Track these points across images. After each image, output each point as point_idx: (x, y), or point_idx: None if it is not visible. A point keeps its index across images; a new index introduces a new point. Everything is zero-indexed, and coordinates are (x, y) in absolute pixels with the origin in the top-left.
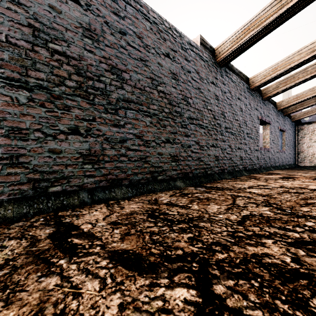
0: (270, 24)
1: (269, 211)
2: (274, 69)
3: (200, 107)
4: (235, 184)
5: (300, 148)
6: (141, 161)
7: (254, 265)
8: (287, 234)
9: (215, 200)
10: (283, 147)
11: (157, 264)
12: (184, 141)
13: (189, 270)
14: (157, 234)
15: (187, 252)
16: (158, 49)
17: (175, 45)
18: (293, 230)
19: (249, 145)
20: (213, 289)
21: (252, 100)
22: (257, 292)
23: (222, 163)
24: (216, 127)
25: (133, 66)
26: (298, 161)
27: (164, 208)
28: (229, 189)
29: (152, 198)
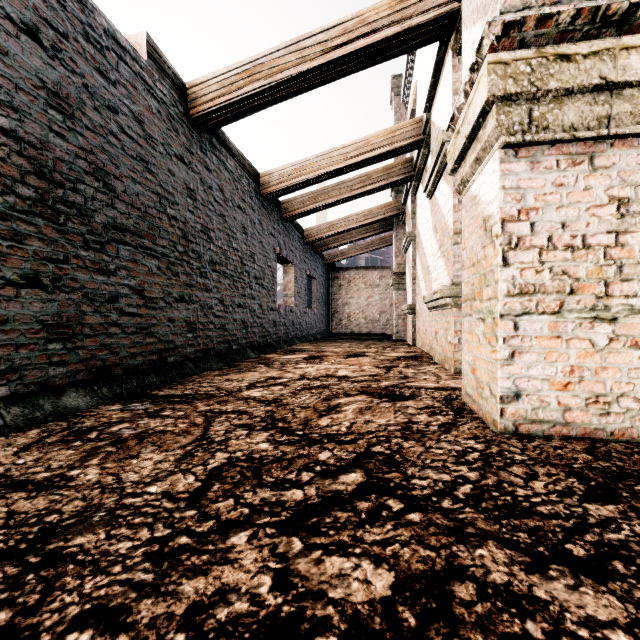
0: (286, 83)
1: (269, 440)
2: (298, 171)
3: (146, 207)
4: (226, 381)
5: (335, 307)
6: None
7: None
8: (284, 499)
9: (162, 435)
10: (313, 304)
11: None
12: (95, 285)
13: None
14: None
15: None
16: None
17: (62, 17)
18: (296, 482)
19: (260, 300)
20: None
21: (265, 216)
22: None
23: (204, 336)
24: (189, 258)
25: None
26: (333, 327)
27: None
28: (208, 396)
29: None
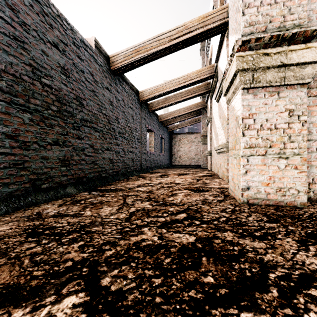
0: (152, 54)
1: (149, 204)
2: (156, 90)
3: (94, 110)
4: (127, 184)
5: (173, 152)
6: (16, 167)
7: (134, 251)
8: (158, 220)
9: (108, 202)
10: (163, 151)
11: (42, 286)
12: (76, 144)
13: (79, 277)
14: (41, 254)
15: (78, 260)
16: (42, 33)
17: (65, 37)
18: (162, 216)
19: (139, 149)
20: (100, 283)
21: (141, 111)
22: (134, 270)
23: (116, 165)
24: (110, 131)
25: (1, 43)
26: (172, 161)
27: (50, 222)
28: (121, 190)
29: (34, 212)
